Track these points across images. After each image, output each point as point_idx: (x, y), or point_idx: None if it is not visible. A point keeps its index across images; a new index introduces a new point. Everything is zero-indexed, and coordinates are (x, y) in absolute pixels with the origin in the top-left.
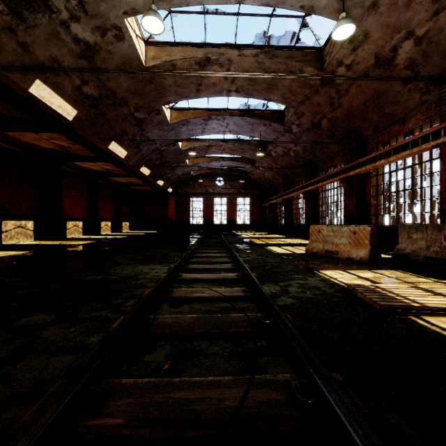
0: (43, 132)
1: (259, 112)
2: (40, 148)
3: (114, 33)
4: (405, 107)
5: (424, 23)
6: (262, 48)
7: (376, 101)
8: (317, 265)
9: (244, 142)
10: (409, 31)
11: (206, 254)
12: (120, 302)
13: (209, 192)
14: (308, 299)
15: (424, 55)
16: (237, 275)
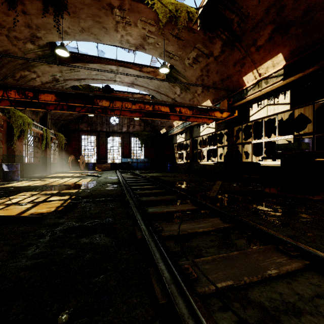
0: None
1: None
2: None
3: None
4: None
5: None
6: None
7: None
8: None
9: None
10: None
11: None
12: None
13: None
14: None
15: None
16: None
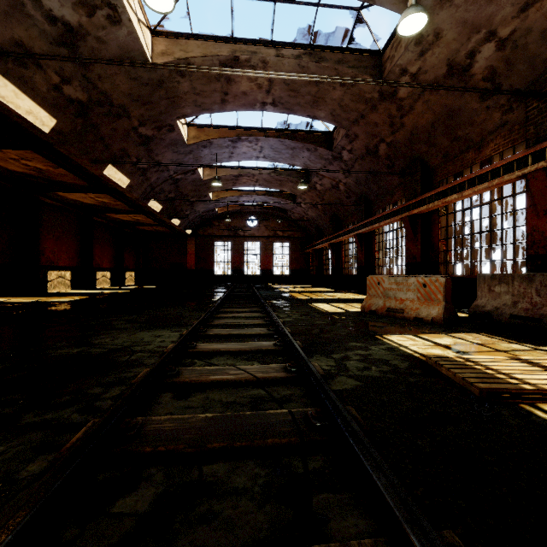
0: (10, 148)
1: (302, 133)
2: (7, 172)
3: (106, 13)
4: (482, 129)
5: (509, 21)
6: (306, 48)
7: (447, 121)
8: (379, 327)
9: (283, 170)
10: (490, 31)
11: (233, 313)
12: (97, 391)
13: (238, 235)
14: (375, 379)
15: (507, 63)
16: (275, 344)
